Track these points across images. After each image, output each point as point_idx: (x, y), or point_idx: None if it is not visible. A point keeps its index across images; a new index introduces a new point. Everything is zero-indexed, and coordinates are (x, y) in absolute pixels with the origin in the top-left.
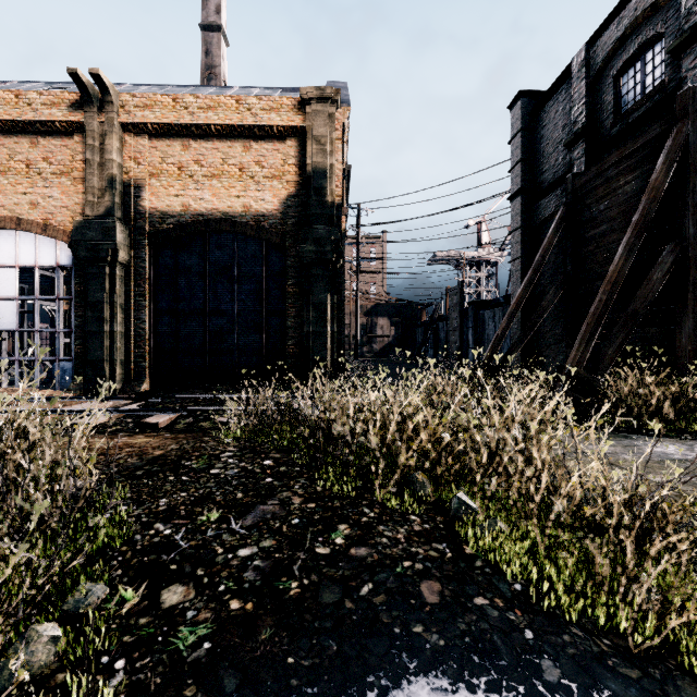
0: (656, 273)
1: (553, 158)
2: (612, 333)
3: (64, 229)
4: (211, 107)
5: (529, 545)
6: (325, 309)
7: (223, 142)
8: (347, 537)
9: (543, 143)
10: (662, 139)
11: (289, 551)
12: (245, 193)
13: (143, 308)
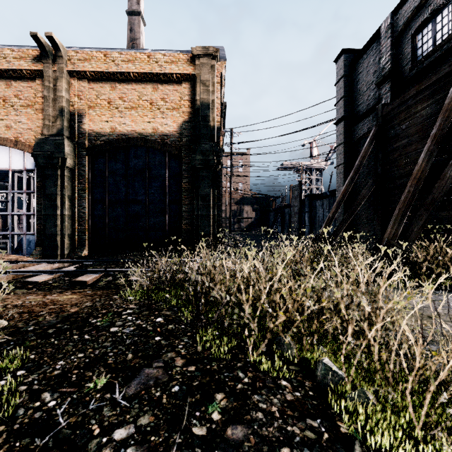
0: (448, 172)
1: (366, 94)
2: (417, 216)
3: (29, 144)
4: (131, 60)
5: (404, 423)
6: (208, 199)
7: (139, 84)
8: (224, 411)
9: (359, 84)
10: (451, 76)
11: (165, 432)
12: (154, 119)
13: (83, 199)
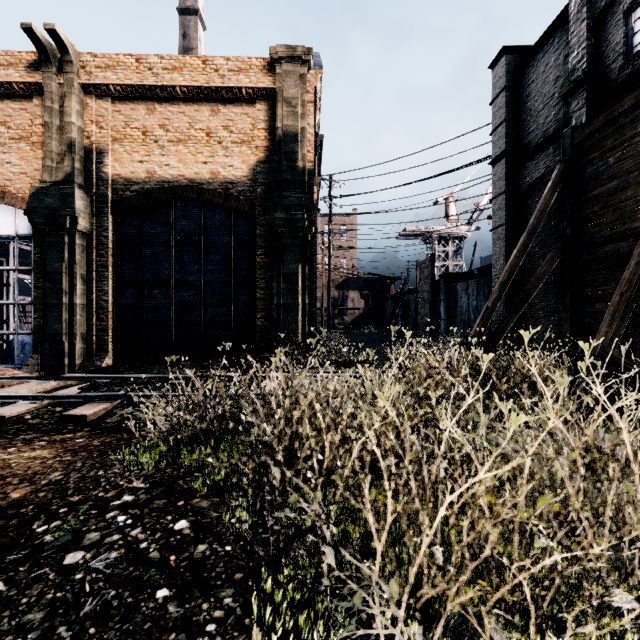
0: None
1: (543, 115)
2: None
3: (23, 196)
4: (177, 68)
5: None
6: (295, 280)
7: (190, 105)
8: None
9: (531, 100)
10: None
11: None
12: (213, 159)
13: (105, 279)
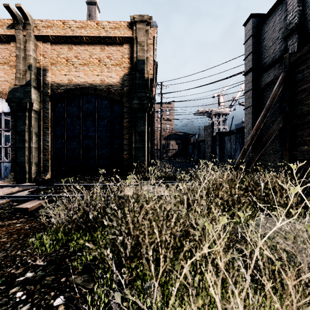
0: None
1: (272, 48)
2: None
3: (6, 92)
4: (83, 27)
5: None
6: (143, 135)
7: (90, 46)
8: None
9: (265, 41)
10: None
11: None
12: (101, 73)
13: (47, 134)
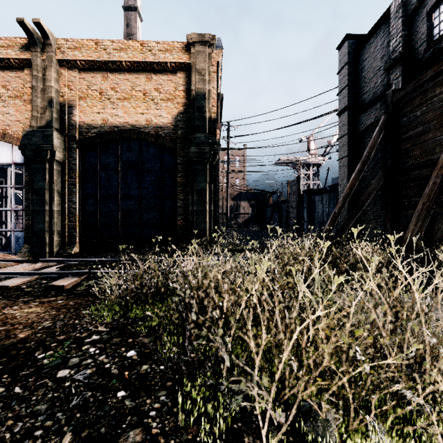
0: None
1: (373, 82)
2: (442, 211)
3: (18, 136)
4: (123, 48)
5: None
6: (204, 194)
7: (132, 74)
8: None
9: (365, 71)
10: None
11: None
12: (147, 111)
13: (74, 193)
